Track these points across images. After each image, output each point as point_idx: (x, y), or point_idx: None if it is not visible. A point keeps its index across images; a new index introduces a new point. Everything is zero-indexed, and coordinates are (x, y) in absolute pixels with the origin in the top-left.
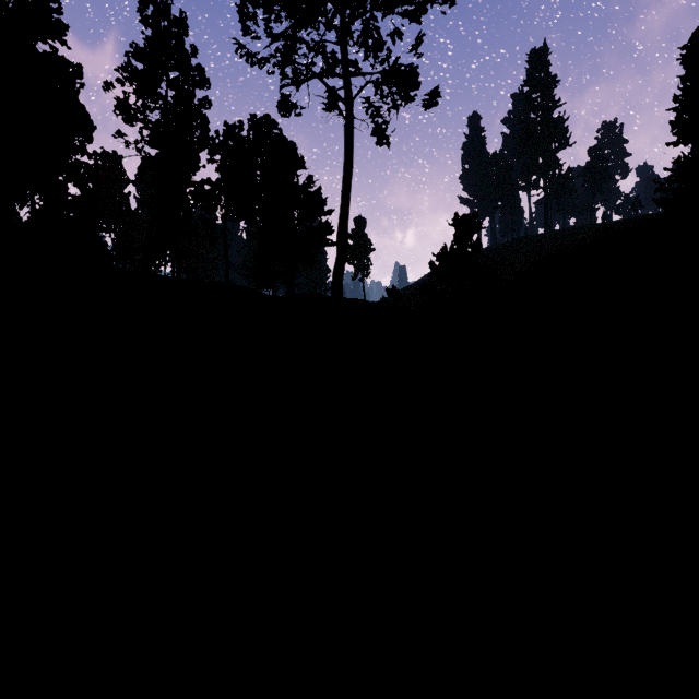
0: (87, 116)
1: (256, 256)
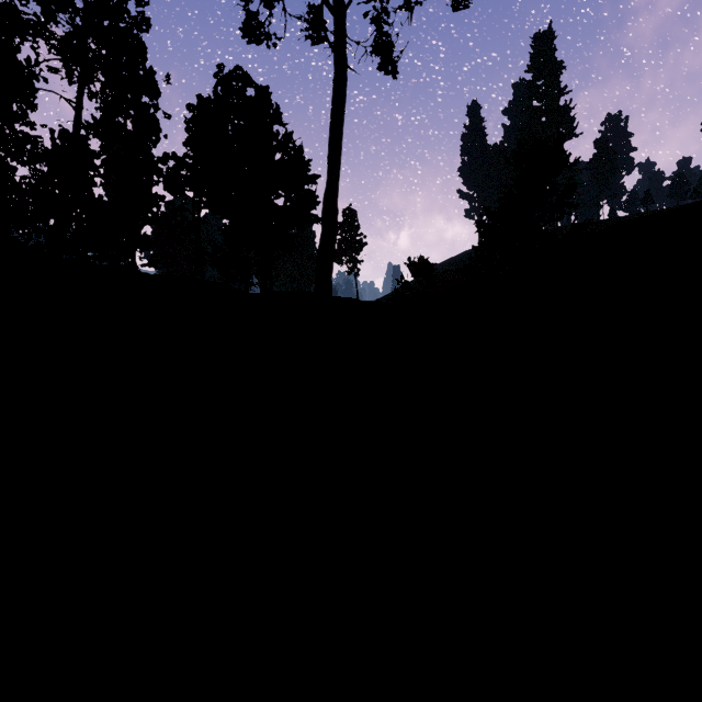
0: (27, 77)
1: (223, 241)
